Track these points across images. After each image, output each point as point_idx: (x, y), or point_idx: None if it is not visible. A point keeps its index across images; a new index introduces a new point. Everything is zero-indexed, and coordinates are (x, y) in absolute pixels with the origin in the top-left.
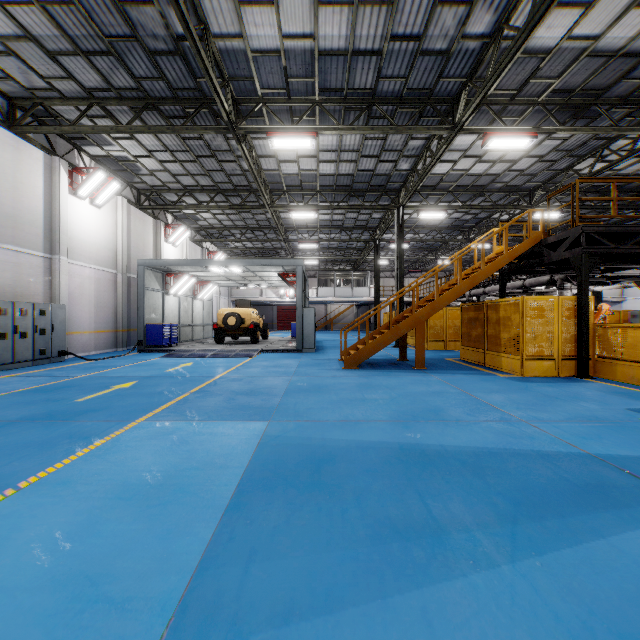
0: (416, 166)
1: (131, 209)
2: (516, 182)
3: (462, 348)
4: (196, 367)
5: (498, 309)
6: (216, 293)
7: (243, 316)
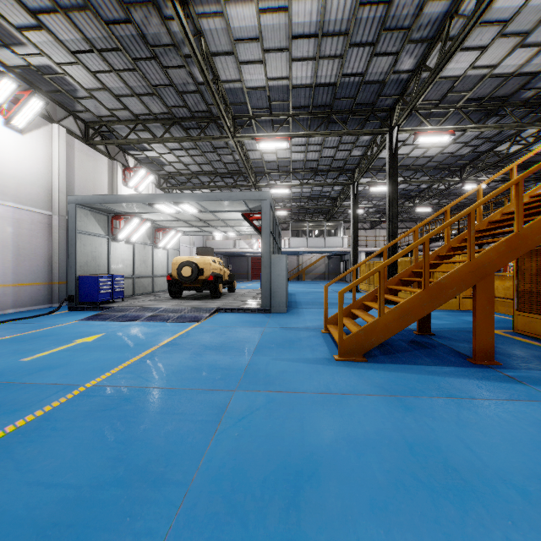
0: (425, 60)
1: (75, 143)
2: None
3: (519, 315)
4: (90, 347)
5: None
6: (189, 244)
7: (201, 266)
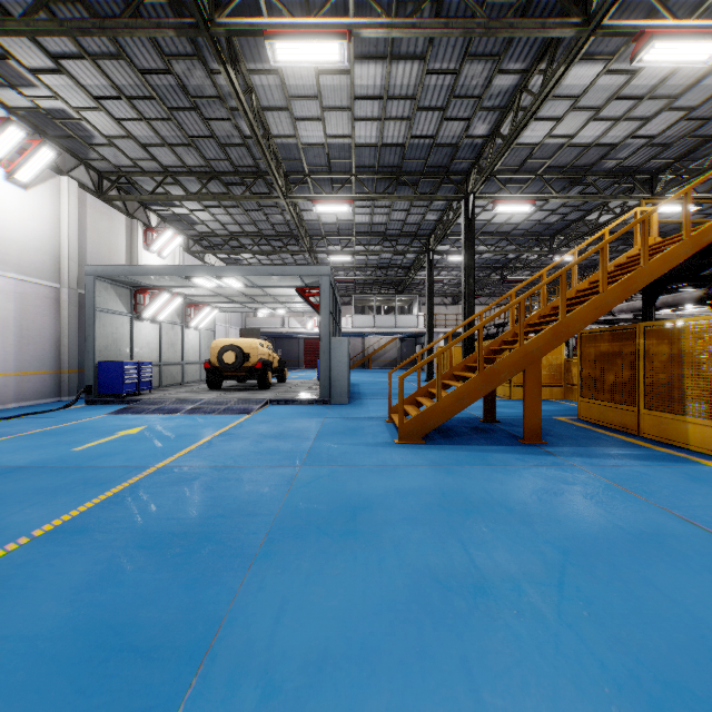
0: (499, 127)
1: (87, 198)
2: (635, 159)
3: (583, 401)
4: (139, 438)
5: (675, 336)
6: (225, 322)
7: (247, 350)
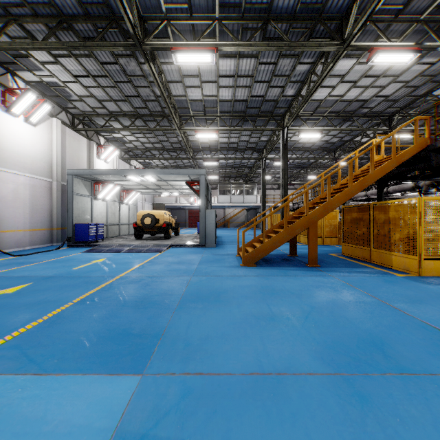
0: (300, 91)
1: (66, 130)
2: (379, 108)
3: (344, 245)
4: (105, 264)
5: (387, 210)
6: (142, 200)
7: (157, 217)
